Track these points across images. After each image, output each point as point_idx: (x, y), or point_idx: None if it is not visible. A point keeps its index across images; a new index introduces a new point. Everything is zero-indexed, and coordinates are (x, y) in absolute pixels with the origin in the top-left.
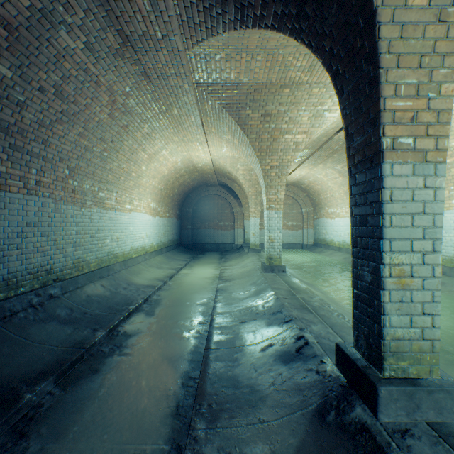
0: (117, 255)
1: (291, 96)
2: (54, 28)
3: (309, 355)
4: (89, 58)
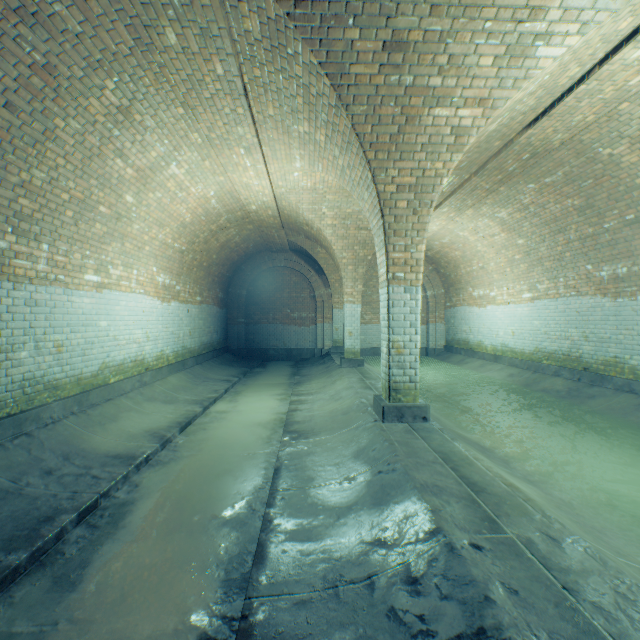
0: (57, 382)
1: None
2: None
3: None
4: None
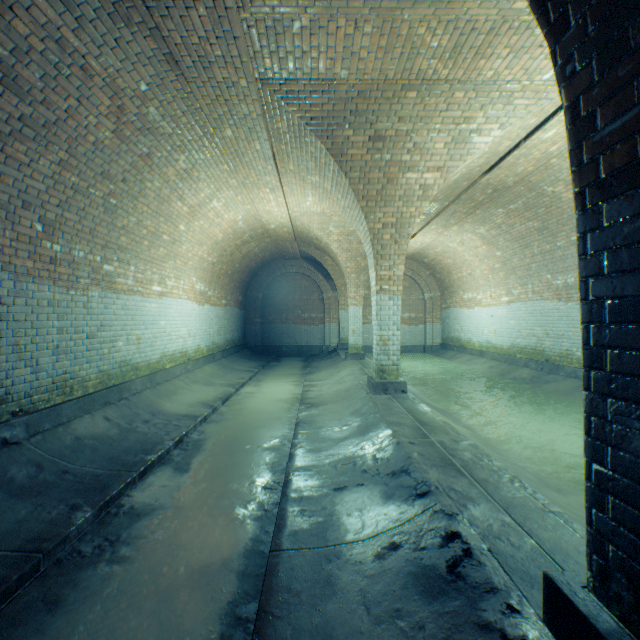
0: (137, 365)
1: (419, 104)
2: None
3: (479, 584)
4: (63, 17)
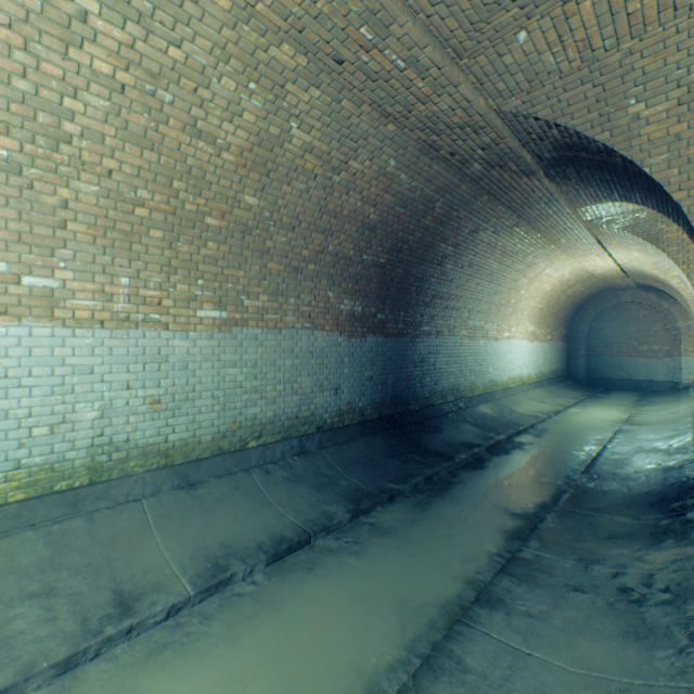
0: (496, 383)
1: None
2: (476, 234)
3: (686, 466)
4: (492, 237)
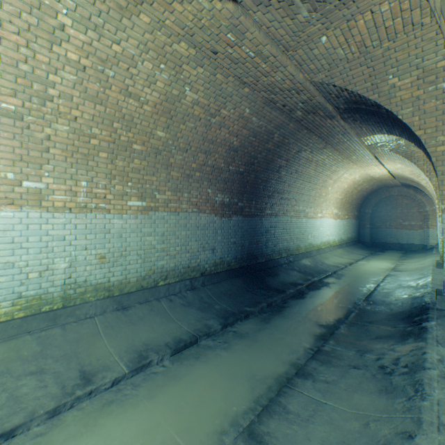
0: (313, 245)
1: None
2: (300, 153)
3: (425, 296)
4: (309, 155)
